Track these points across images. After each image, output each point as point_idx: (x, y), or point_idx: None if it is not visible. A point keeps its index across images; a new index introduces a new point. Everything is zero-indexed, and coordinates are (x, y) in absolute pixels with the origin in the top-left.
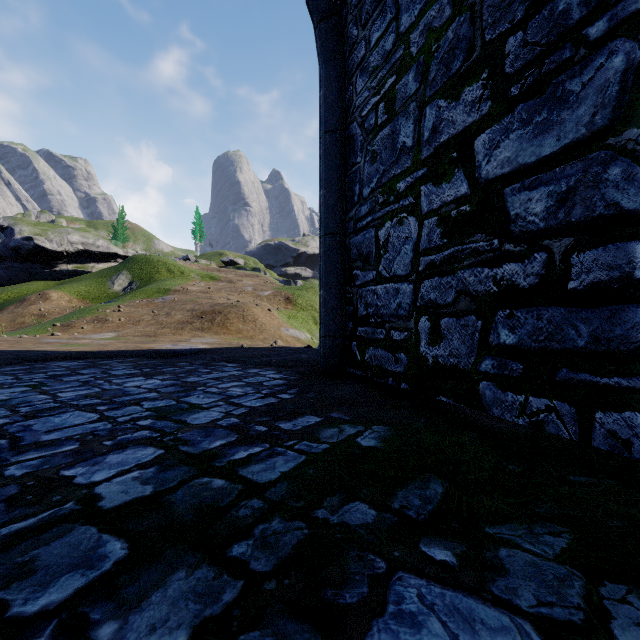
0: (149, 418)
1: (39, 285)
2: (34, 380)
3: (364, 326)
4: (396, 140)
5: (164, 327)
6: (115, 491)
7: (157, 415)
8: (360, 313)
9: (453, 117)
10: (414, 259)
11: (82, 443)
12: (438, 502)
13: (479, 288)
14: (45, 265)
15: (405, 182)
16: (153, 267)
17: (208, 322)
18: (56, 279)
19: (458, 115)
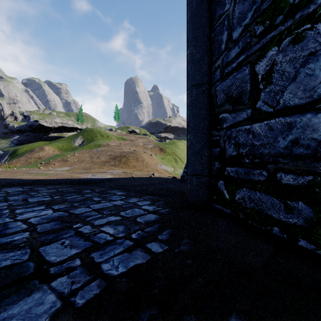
0: None
1: (41, 143)
2: None
3: (234, 166)
4: None
5: (95, 164)
6: None
7: None
8: (228, 154)
9: None
10: None
11: None
12: None
13: None
14: (44, 134)
15: None
16: (94, 134)
17: (118, 161)
18: (49, 140)
19: None
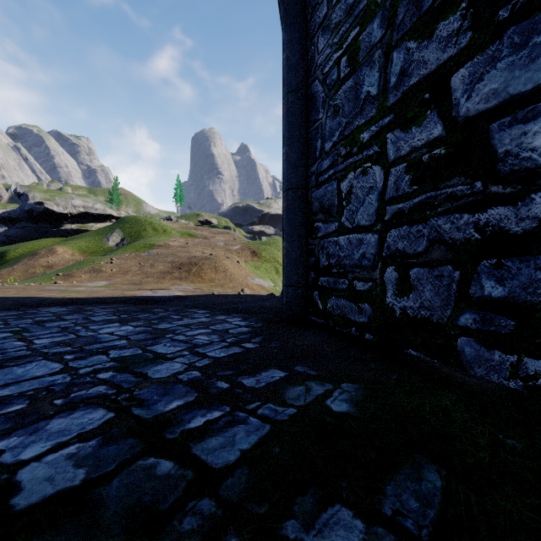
0: (111, 370)
1: (48, 241)
2: (20, 326)
3: (326, 276)
4: (359, 91)
5: (148, 276)
6: (39, 477)
7: (120, 366)
8: (322, 264)
9: (425, 57)
10: (379, 208)
11: (32, 401)
12: (440, 504)
13: (457, 236)
14: (53, 225)
15: (369, 132)
16: (141, 226)
17: (185, 272)
18: (62, 236)
19: (431, 53)
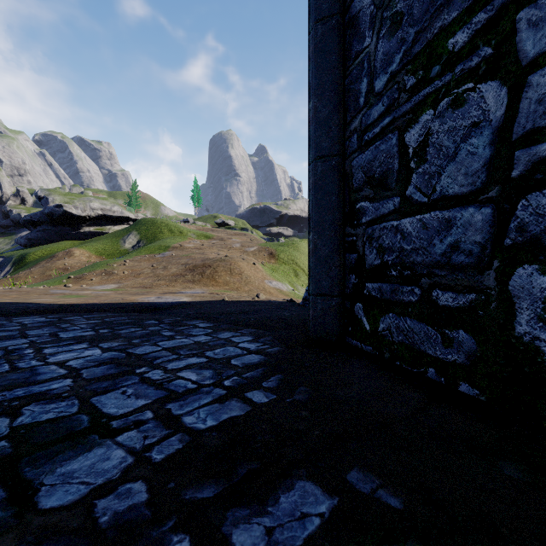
0: None
1: (67, 244)
2: None
3: (377, 281)
4: None
5: (160, 279)
6: None
7: (6, 456)
8: (369, 262)
9: None
10: (496, 158)
11: None
12: None
13: None
14: (72, 228)
15: (470, 26)
16: (157, 228)
17: (199, 275)
18: (81, 239)
19: None
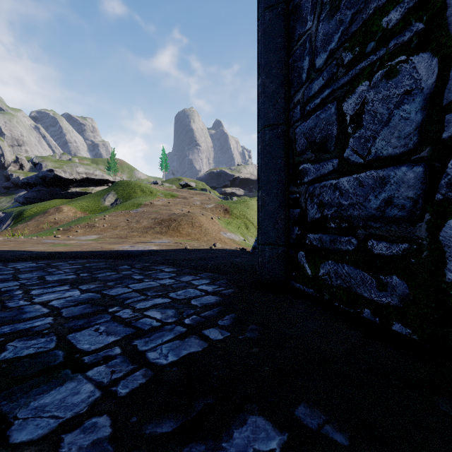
0: None
1: (57, 202)
2: None
3: (317, 233)
4: None
5: (133, 231)
6: None
7: None
8: (311, 216)
9: None
10: (427, 122)
11: None
12: None
13: None
14: (62, 188)
15: (403, 5)
16: (131, 188)
17: (165, 227)
18: (69, 198)
19: None
